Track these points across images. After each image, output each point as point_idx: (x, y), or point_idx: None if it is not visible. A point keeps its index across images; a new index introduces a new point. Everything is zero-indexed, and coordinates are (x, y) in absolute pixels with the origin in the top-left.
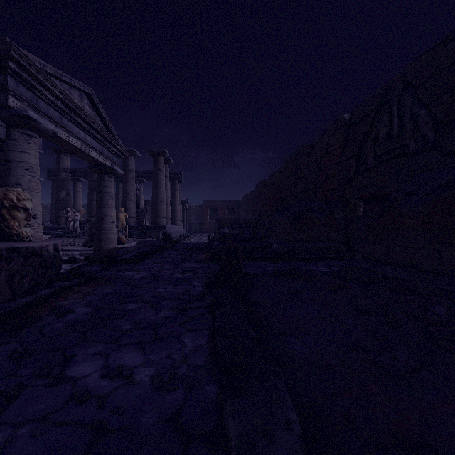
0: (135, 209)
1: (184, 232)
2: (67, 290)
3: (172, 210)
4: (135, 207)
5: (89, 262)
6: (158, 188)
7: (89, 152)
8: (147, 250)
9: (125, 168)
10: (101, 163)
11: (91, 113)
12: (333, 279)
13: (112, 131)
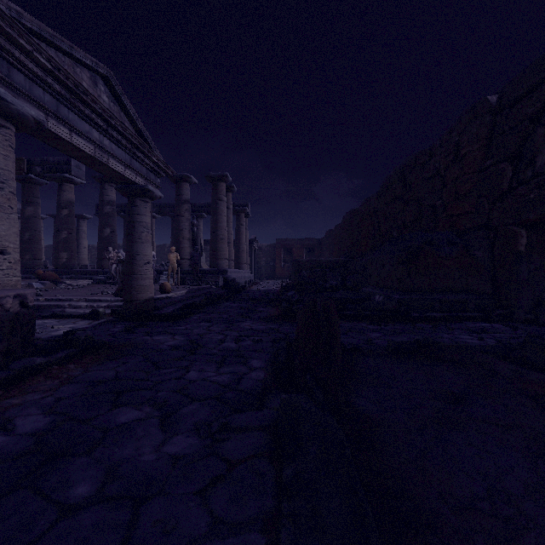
0: (190, 249)
1: (251, 278)
2: (39, 372)
3: (236, 251)
4: (190, 246)
5: (116, 318)
6: (218, 221)
7: (108, 162)
8: (197, 302)
9: (178, 199)
10: (129, 180)
11: (112, 107)
12: (516, 368)
13: (146, 136)
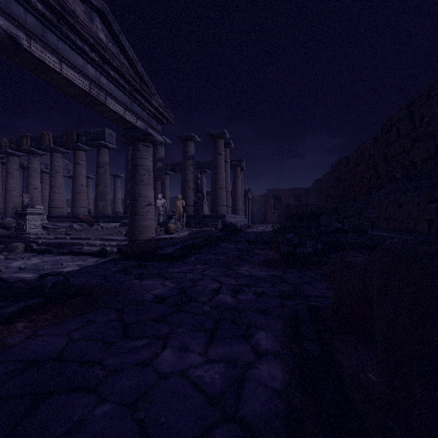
0: (194, 197)
1: (246, 223)
2: None
3: (233, 199)
4: (194, 195)
5: (120, 256)
6: (217, 173)
7: (105, 101)
8: (196, 242)
9: (185, 155)
10: (130, 123)
11: (110, 47)
12: None
13: (146, 81)
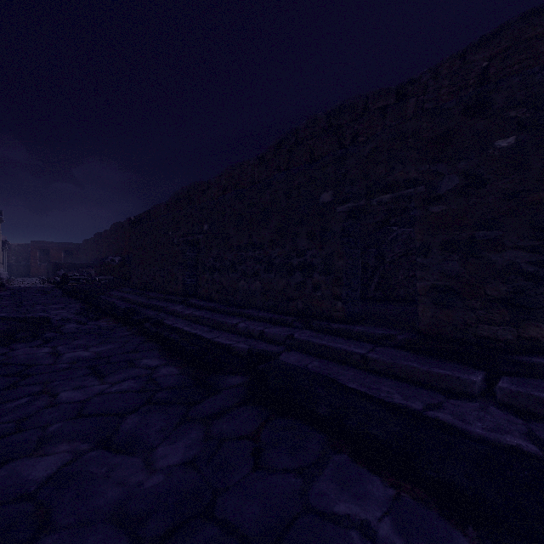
0: None
1: (7, 275)
2: None
3: None
4: None
5: None
6: None
7: None
8: (4, 282)
9: None
10: None
11: None
12: None
13: None
